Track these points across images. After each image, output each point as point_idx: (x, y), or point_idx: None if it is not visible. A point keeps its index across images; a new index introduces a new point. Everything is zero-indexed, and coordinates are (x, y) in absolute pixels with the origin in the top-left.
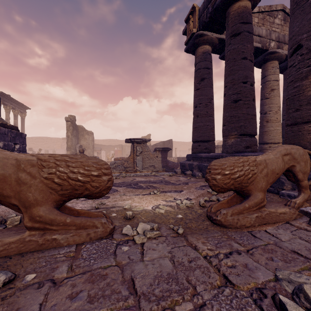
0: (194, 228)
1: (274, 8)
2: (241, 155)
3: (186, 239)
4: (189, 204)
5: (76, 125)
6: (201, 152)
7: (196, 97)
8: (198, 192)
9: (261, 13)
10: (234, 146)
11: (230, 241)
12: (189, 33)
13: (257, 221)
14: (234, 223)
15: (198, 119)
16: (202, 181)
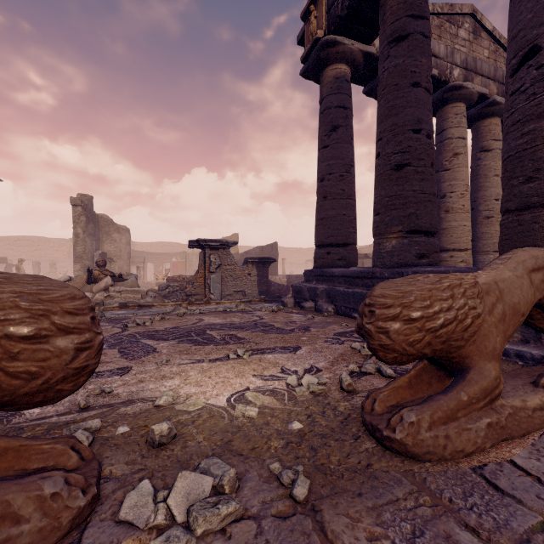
0: (335, 467)
1: (458, 9)
2: (412, 271)
3: (319, 527)
4: (318, 387)
5: (93, 214)
6: (332, 265)
7: (323, 162)
8: (333, 349)
9: (437, 17)
10: (398, 254)
11: (445, 519)
12: (309, 40)
13: (489, 437)
14: (438, 449)
15: (326, 203)
16: (337, 321)
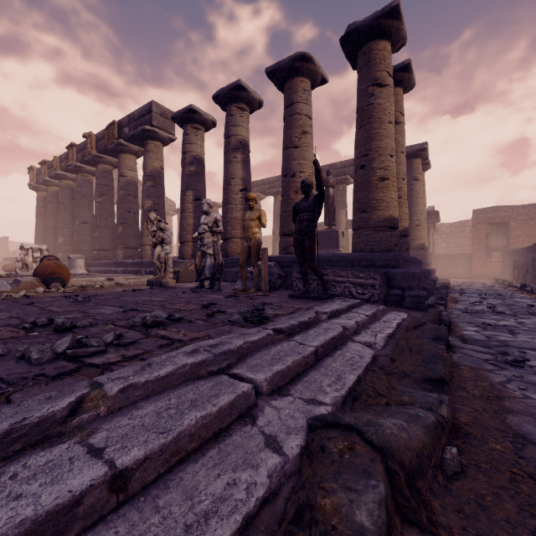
0: None
1: None
2: None
3: None
4: None
5: None
6: None
7: (36, 225)
8: None
9: None
10: None
11: None
12: (30, 180)
13: None
14: None
15: (37, 240)
16: None
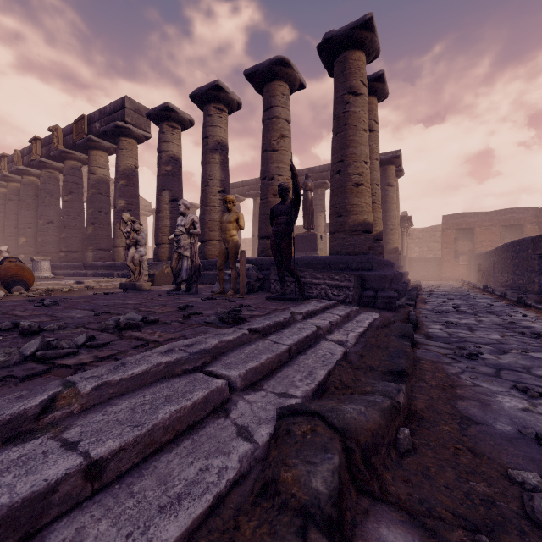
0: None
1: None
2: None
3: None
4: None
5: None
6: None
7: None
8: None
9: None
10: None
11: None
12: None
13: None
14: None
15: None
16: None
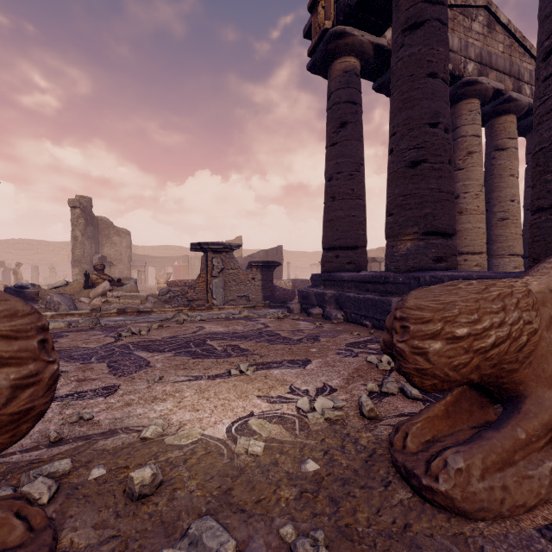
0: (364, 529)
1: (472, 1)
2: (430, 275)
3: None
4: (334, 413)
5: (92, 216)
6: (341, 269)
7: (331, 161)
8: (347, 363)
9: (450, 9)
10: (413, 257)
11: None
12: (316, 32)
13: None
14: (494, 504)
15: (335, 203)
16: (348, 330)
